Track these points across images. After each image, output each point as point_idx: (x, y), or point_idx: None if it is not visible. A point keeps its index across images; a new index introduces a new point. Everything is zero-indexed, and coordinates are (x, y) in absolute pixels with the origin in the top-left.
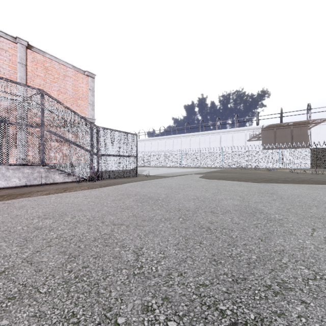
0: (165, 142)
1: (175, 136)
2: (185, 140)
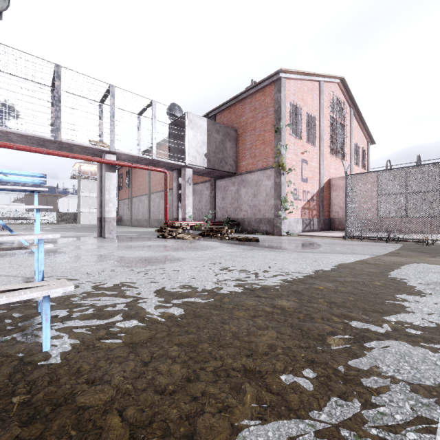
0: None
1: None
2: None
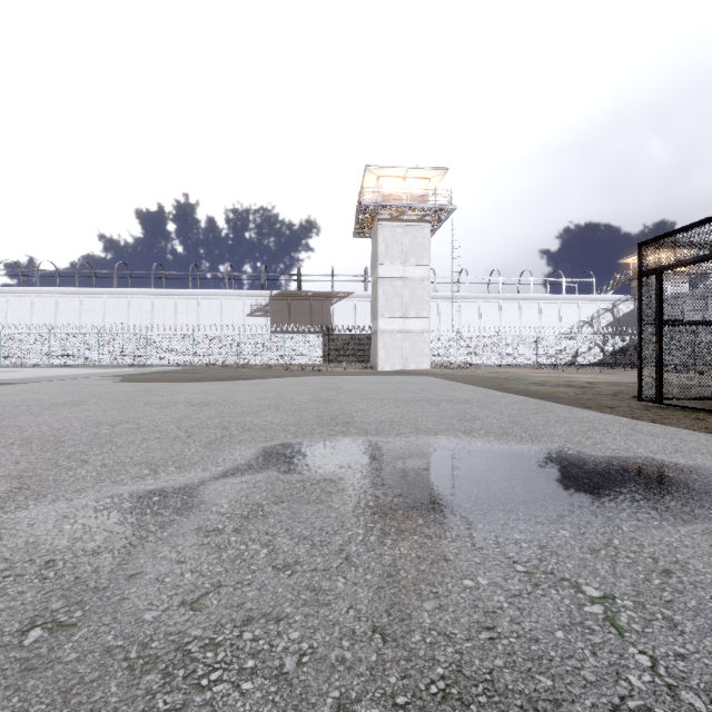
0: (57, 303)
1: (87, 290)
2: (115, 303)
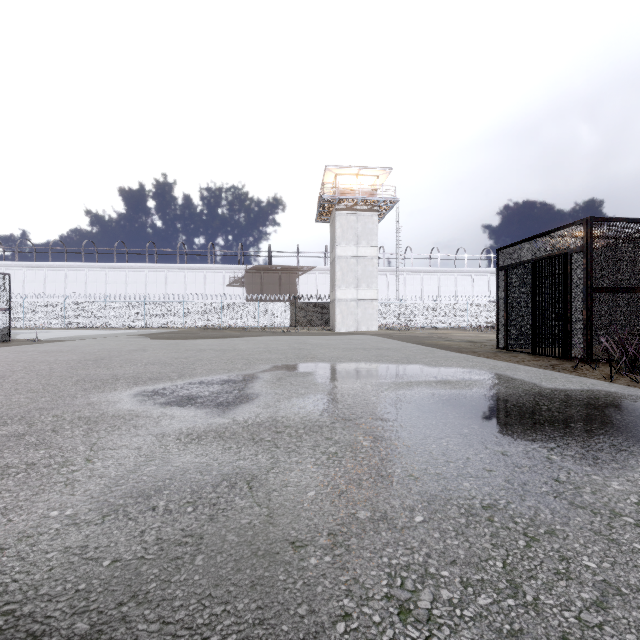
0: (66, 275)
1: (92, 265)
2: (115, 275)
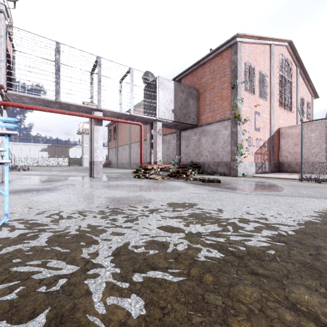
0: None
1: None
2: None
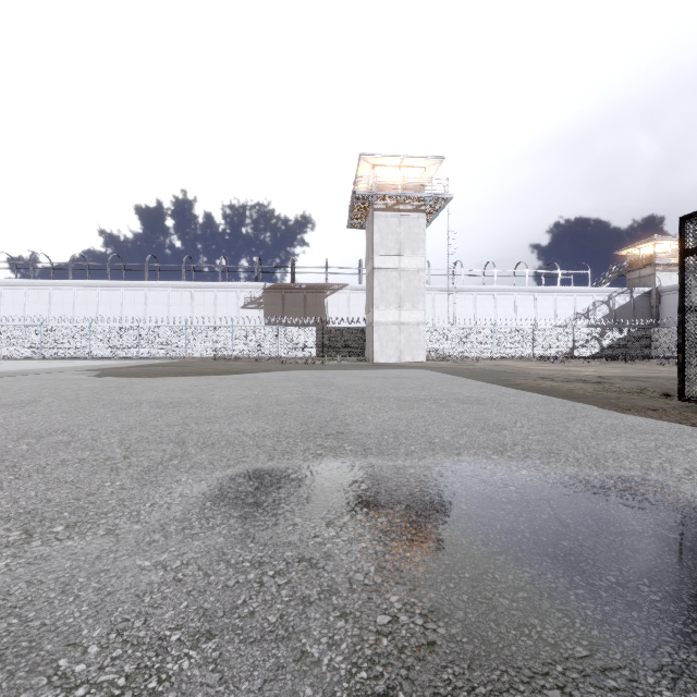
0: (51, 295)
1: (81, 283)
2: (108, 295)
